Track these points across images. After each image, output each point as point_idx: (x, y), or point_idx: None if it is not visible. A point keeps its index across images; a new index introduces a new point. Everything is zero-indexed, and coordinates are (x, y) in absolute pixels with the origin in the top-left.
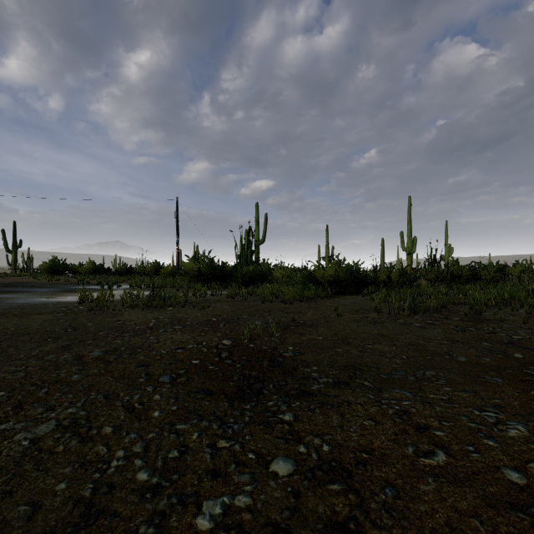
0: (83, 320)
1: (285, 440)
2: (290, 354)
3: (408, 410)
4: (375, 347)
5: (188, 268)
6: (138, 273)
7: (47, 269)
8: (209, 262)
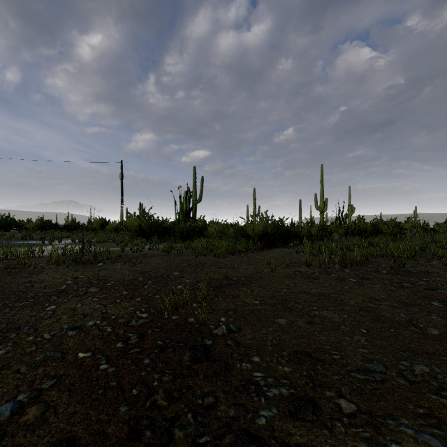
0: None
1: None
2: (223, 330)
3: None
4: (322, 314)
5: (129, 223)
6: (85, 228)
7: None
8: (149, 218)
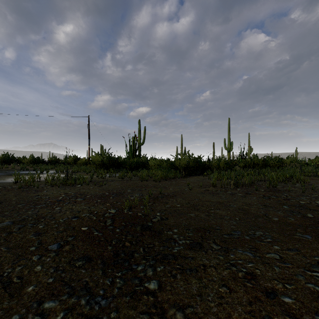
0: (11, 196)
1: (149, 315)
2: (158, 219)
3: (254, 273)
4: (216, 212)
5: (95, 159)
6: (63, 163)
7: (0, 160)
8: (108, 156)
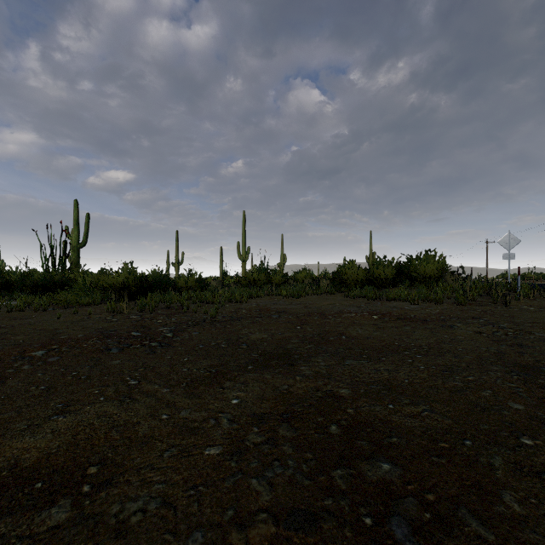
0: None
1: None
2: None
3: None
4: (15, 338)
5: None
6: None
7: None
8: None
